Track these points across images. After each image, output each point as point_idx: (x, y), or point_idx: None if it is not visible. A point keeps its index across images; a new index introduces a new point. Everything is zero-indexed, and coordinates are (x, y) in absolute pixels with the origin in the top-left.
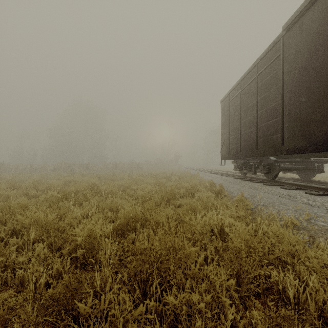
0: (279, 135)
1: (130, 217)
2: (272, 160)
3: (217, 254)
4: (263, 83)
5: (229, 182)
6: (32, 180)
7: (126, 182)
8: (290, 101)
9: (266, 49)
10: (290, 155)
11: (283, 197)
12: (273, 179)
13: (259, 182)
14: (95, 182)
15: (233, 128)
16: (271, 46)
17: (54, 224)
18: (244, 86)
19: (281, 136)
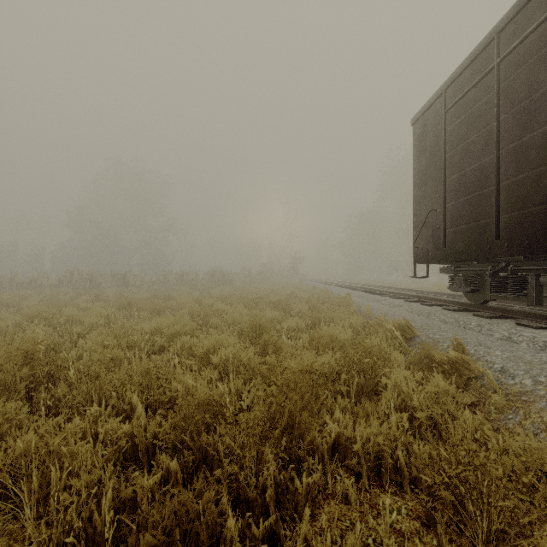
0: None
1: None
2: None
3: None
4: None
5: (442, 322)
6: None
7: (174, 321)
8: None
9: None
10: None
11: None
12: None
13: None
14: (93, 321)
15: (464, 176)
16: None
17: None
18: (515, 41)
19: None
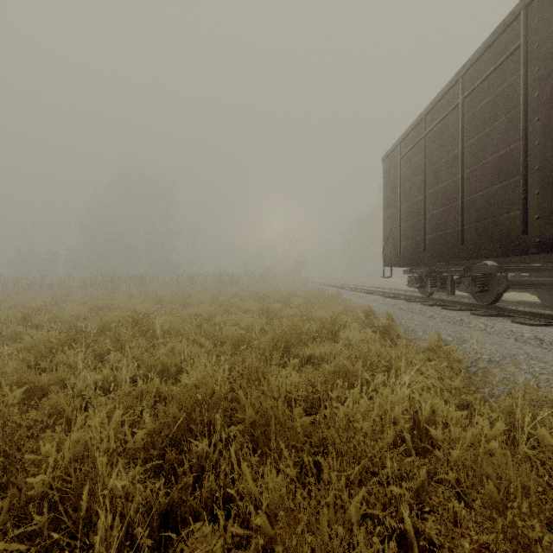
0: (515, 213)
1: (197, 399)
2: (493, 266)
3: (415, 498)
4: (477, 112)
5: (399, 309)
6: (32, 304)
7: (206, 308)
8: (545, 141)
9: (485, 42)
10: (530, 256)
11: (526, 342)
12: (492, 303)
13: (460, 310)
14: (147, 308)
15: (410, 206)
16: (497, 34)
17: (2, 422)
18: (432, 125)
19: (521, 215)
